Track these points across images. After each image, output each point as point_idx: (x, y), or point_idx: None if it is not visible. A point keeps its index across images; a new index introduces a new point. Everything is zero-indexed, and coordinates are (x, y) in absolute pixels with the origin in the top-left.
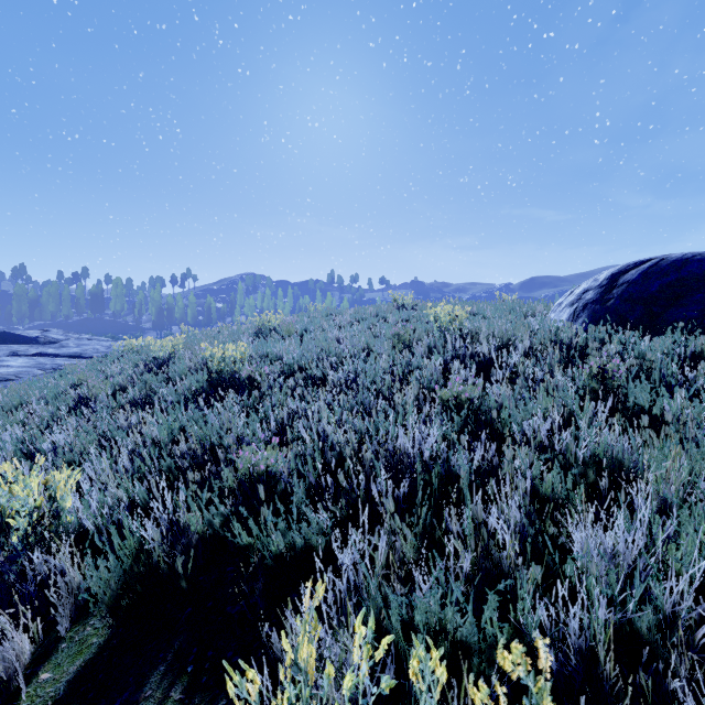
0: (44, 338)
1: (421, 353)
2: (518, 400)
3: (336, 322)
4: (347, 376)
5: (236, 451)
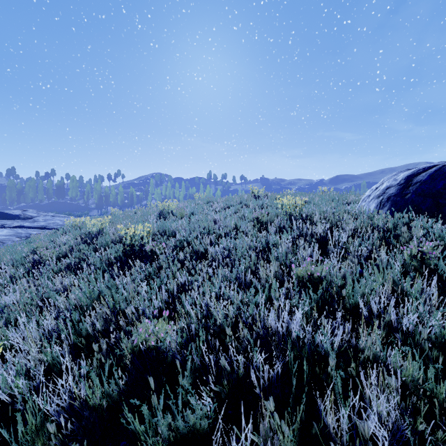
0: (23, 215)
1: (274, 231)
2: (354, 274)
3: (213, 207)
4: (222, 251)
5: (134, 323)
